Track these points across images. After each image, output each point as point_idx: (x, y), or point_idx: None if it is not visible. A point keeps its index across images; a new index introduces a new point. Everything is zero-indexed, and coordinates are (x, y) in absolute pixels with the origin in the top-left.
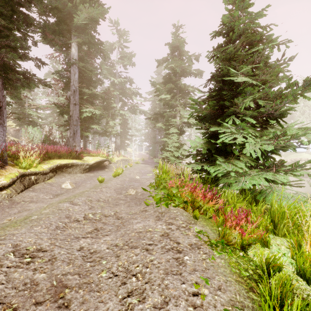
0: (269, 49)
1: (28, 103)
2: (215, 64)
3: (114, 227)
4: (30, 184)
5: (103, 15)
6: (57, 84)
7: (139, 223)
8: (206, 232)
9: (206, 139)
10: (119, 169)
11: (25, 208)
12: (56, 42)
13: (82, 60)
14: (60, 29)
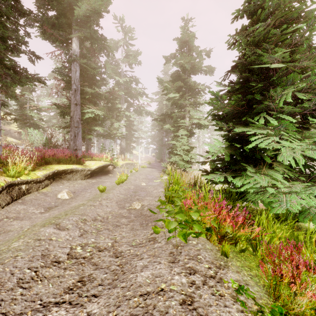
0: (314, 26)
1: (30, 105)
2: (239, 50)
3: (109, 275)
4: (20, 195)
5: (106, 7)
6: (59, 84)
7: (145, 270)
8: (248, 287)
9: (228, 142)
10: (123, 175)
11: (5, 228)
12: (55, 36)
13: (84, 57)
14: (59, 23)
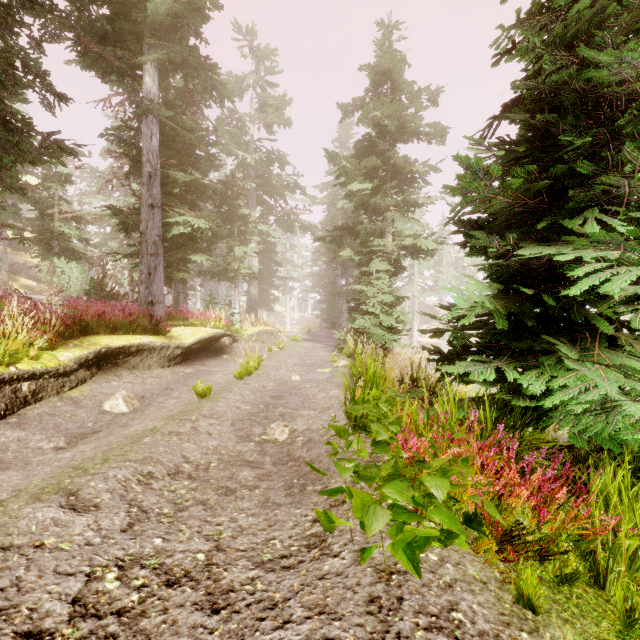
0: None
1: (60, 210)
2: (528, 59)
3: None
4: (14, 406)
5: None
6: (119, 167)
7: None
8: None
9: (497, 284)
10: (251, 358)
11: None
12: (107, 60)
13: (171, 106)
14: (115, 31)
